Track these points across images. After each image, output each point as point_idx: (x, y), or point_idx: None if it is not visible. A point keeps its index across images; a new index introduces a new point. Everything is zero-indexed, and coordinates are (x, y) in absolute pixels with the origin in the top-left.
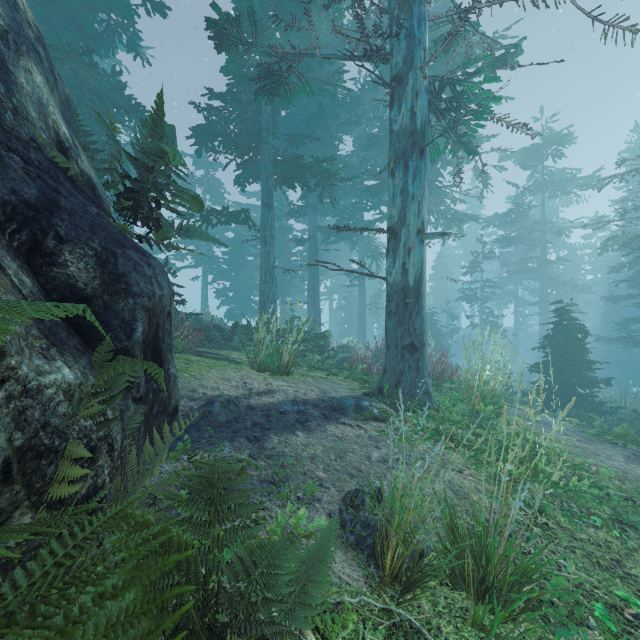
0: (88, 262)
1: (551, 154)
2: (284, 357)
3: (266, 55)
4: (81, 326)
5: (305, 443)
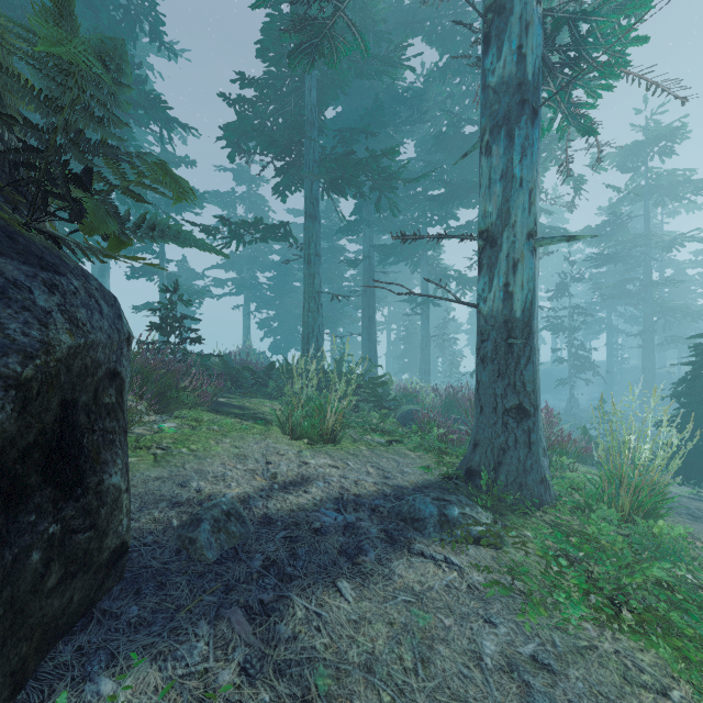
0: None
1: (658, 152)
2: (328, 419)
3: None
4: None
5: (355, 618)
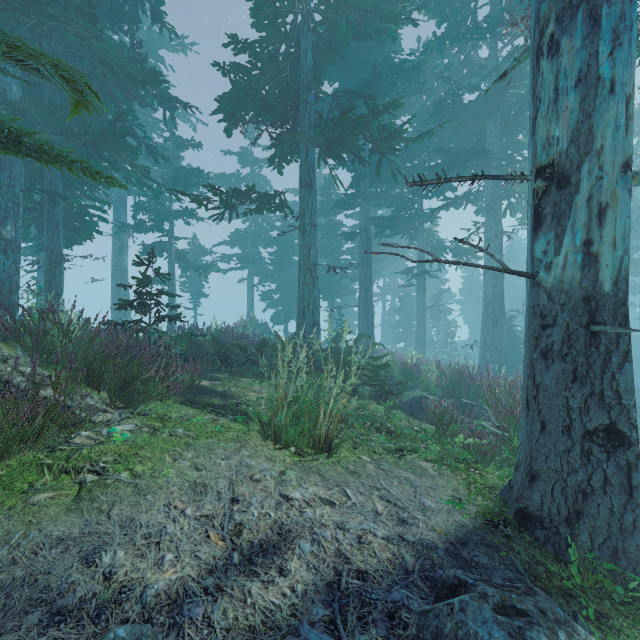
0: None
1: None
2: (321, 423)
3: None
4: None
5: None
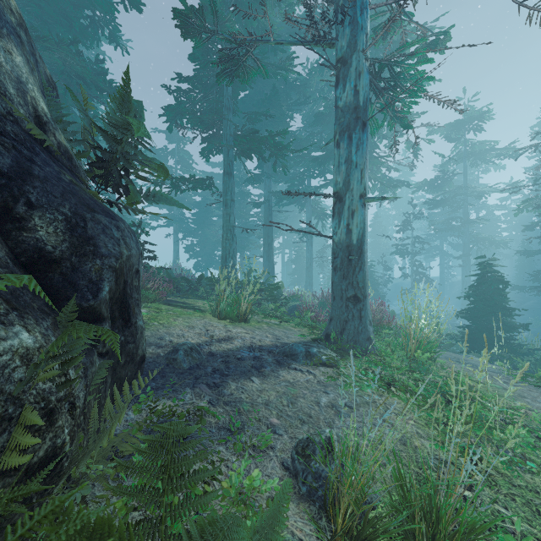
0: (57, 226)
1: (472, 128)
2: (242, 306)
3: (226, 41)
4: (49, 287)
5: (260, 389)
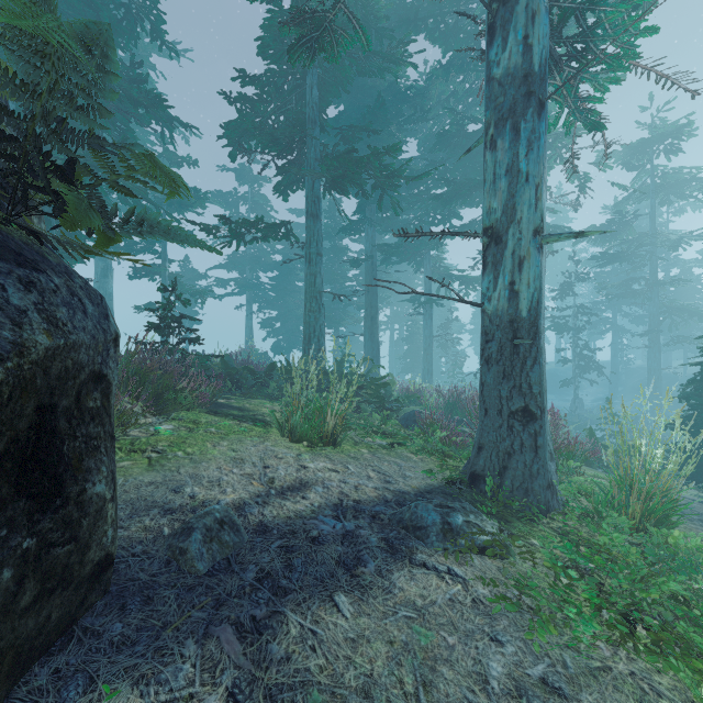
0: None
1: (664, 150)
2: (328, 421)
3: None
4: None
5: (352, 636)
